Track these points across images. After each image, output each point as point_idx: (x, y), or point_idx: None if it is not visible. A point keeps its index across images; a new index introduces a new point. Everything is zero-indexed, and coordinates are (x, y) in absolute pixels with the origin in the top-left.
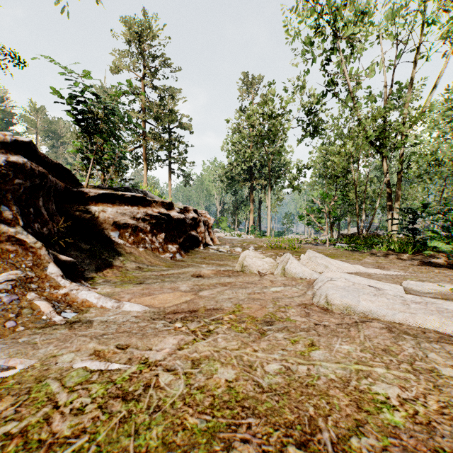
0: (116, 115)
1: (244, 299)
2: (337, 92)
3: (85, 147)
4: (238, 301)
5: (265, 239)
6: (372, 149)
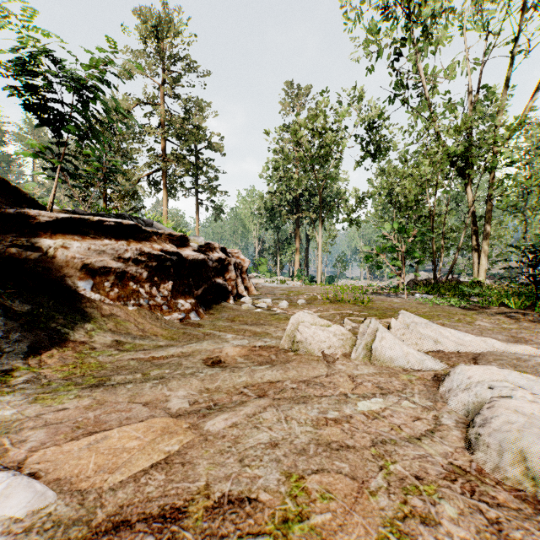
0: (95, 99)
1: (307, 445)
2: (406, 100)
3: (49, 149)
4: (293, 460)
5: (316, 287)
6: (453, 172)
